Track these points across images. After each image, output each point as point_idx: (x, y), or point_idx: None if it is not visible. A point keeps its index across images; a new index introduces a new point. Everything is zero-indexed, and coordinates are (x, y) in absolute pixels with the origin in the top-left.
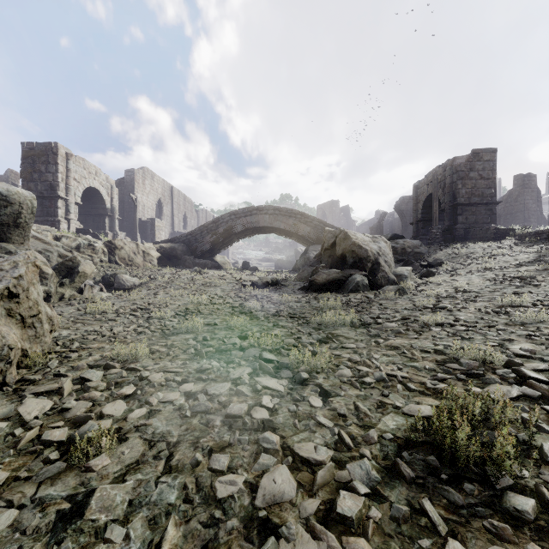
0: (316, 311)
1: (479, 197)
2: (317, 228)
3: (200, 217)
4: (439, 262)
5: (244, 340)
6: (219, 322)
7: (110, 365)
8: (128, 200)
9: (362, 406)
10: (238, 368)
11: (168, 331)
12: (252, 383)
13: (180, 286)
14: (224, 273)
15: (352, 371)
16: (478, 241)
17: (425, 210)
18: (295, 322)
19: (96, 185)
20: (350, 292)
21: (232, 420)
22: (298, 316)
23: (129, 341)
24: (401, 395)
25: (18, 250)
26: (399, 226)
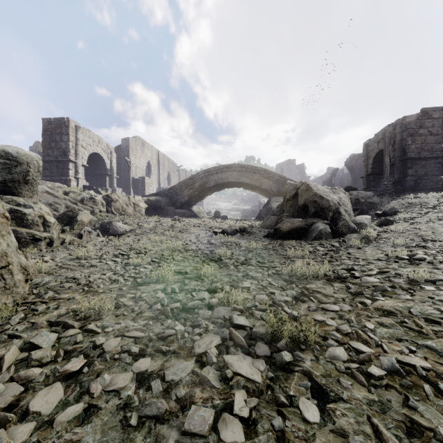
0: (286, 262)
1: (429, 152)
2: (278, 182)
3: (181, 175)
4: (394, 211)
5: (213, 294)
6: (190, 270)
7: (68, 325)
8: (124, 162)
9: (383, 427)
10: (205, 335)
11: (140, 280)
12: (221, 361)
13: (161, 232)
14: (199, 221)
15: (345, 349)
16: (429, 191)
17: (375, 165)
18: (265, 273)
19: (99, 151)
20: (313, 239)
21: (191, 442)
22: (267, 266)
23: (101, 291)
24: (438, 409)
25: (26, 203)
26: (348, 180)
